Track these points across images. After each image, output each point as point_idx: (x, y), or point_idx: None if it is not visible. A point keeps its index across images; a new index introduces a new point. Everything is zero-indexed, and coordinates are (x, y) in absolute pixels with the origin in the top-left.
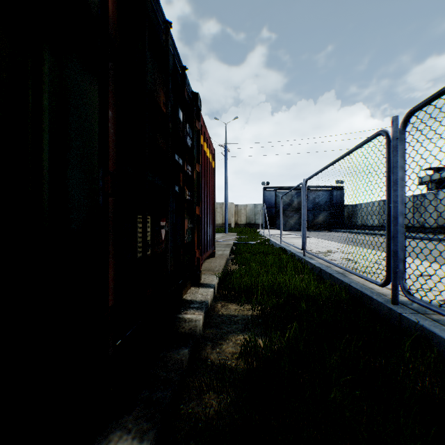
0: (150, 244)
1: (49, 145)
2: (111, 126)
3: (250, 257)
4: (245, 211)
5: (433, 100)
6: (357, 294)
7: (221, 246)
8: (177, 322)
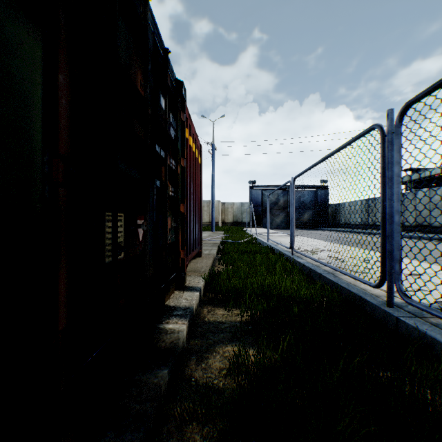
0: (123, 246)
1: None
2: (62, 95)
3: (238, 257)
4: (232, 209)
5: (434, 90)
6: (349, 296)
7: (208, 245)
8: (157, 334)
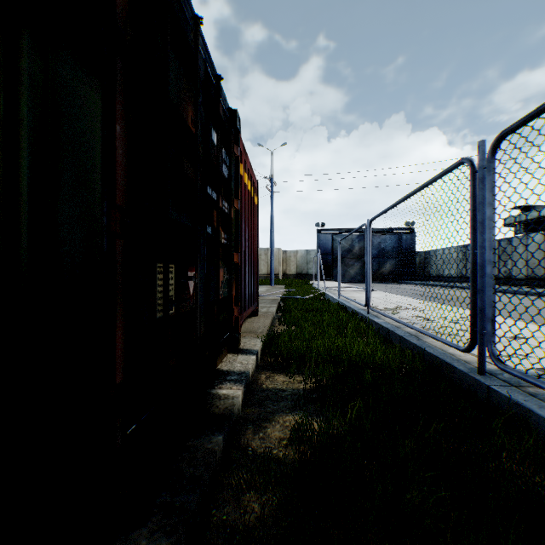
0: (174, 300)
1: (29, 167)
2: (119, 145)
3: (302, 315)
4: (295, 258)
5: (530, 120)
6: (434, 361)
7: (266, 302)
8: (209, 400)
